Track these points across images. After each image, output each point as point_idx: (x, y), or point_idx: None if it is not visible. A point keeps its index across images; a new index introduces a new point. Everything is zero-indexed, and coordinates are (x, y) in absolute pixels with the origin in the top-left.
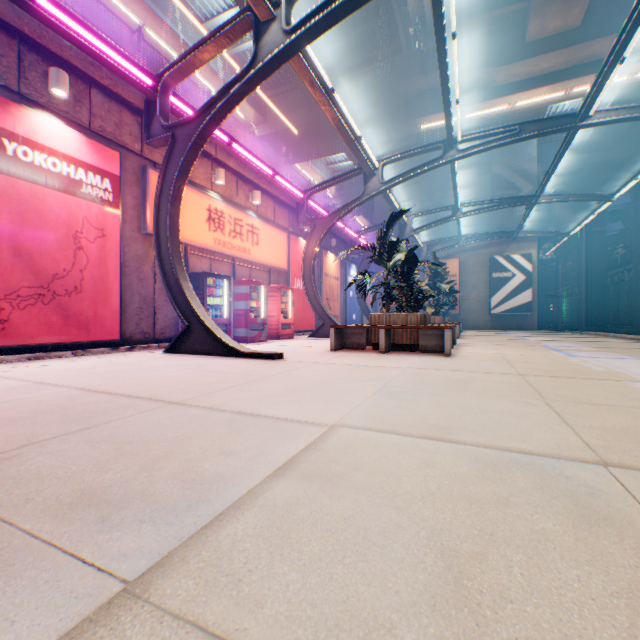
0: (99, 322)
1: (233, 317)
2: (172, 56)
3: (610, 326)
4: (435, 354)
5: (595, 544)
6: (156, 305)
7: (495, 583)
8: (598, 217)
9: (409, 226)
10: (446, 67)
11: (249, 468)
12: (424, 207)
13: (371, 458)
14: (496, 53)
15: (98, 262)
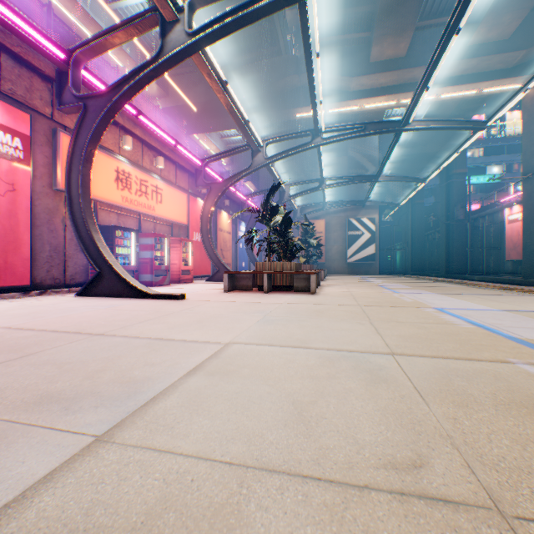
0: (9, 269)
1: (140, 264)
2: (79, 27)
3: (427, 271)
4: (304, 293)
5: (375, 391)
6: (67, 254)
7: (319, 412)
8: (419, 193)
9: (287, 193)
10: (313, 77)
11: (169, 372)
12: (299, 178)
13: (254, 360)
14: (350, 67)
15: (8, 214)
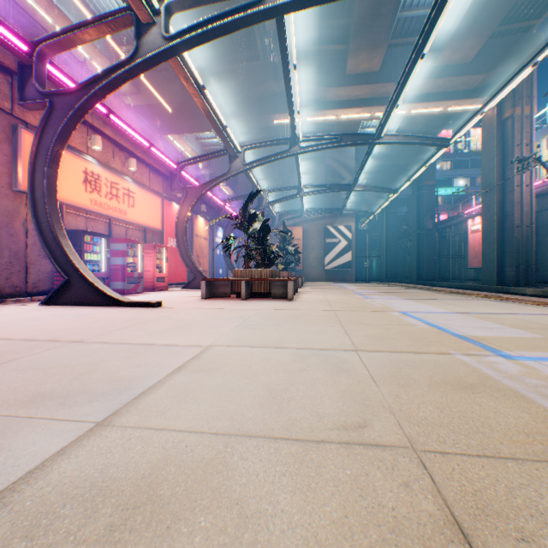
0: None
1: (110, 271)
2: (39, 12)
3: (400, 278)
4: (282, 299)
5: (337, 379)
6: (28, 260)
7: (290, 396)
8: (393, 202)
9: (266, 199)
10: (290, 88)
11: (155, 371)
12: (277, 184)
13: (234, 359)
14: (327, 77)
15: None
